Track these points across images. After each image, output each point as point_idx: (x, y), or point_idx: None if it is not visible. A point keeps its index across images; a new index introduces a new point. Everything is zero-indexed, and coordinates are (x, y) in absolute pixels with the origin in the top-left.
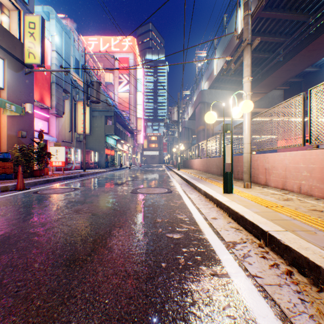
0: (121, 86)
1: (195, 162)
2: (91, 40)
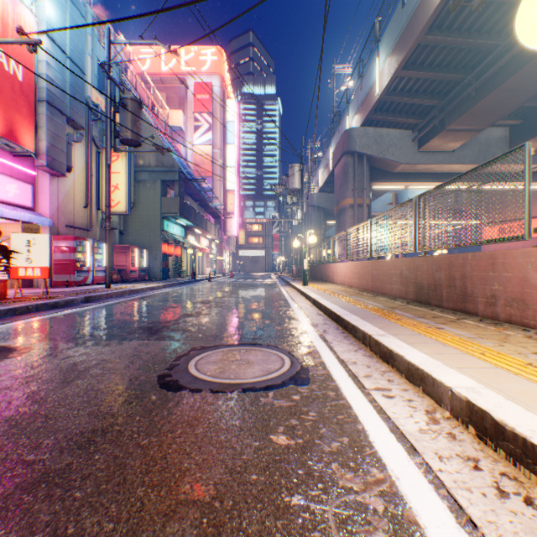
0: (198, 134)
1: (339, 269)
2: (145, 53)
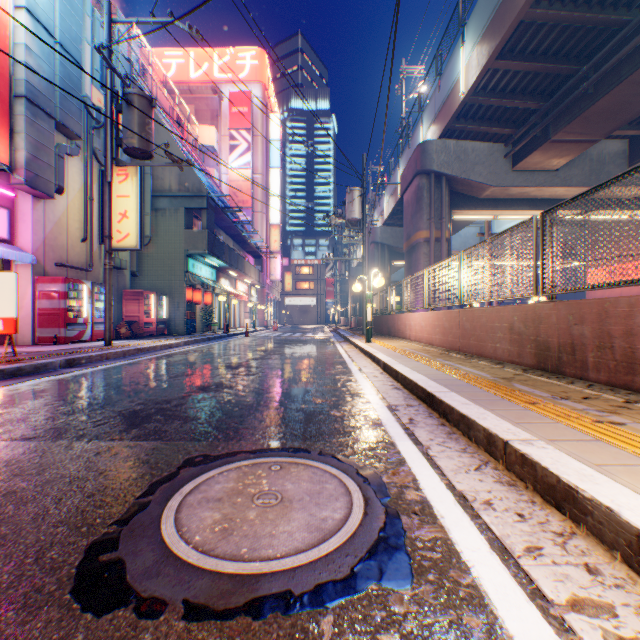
0: (234, 156)
1: (414, 321)
2: (170, 57)
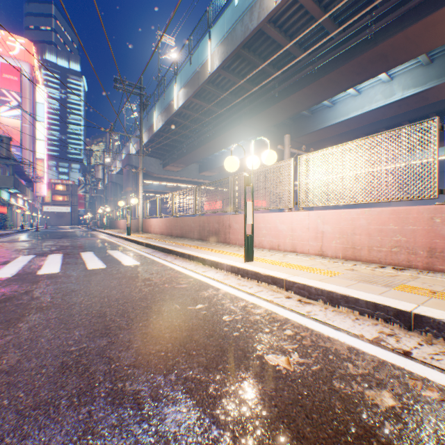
0: (6, 108)
1: (122, 223)
2: None
